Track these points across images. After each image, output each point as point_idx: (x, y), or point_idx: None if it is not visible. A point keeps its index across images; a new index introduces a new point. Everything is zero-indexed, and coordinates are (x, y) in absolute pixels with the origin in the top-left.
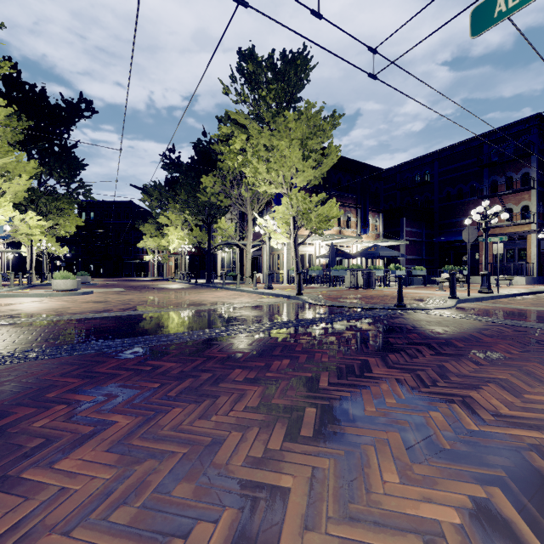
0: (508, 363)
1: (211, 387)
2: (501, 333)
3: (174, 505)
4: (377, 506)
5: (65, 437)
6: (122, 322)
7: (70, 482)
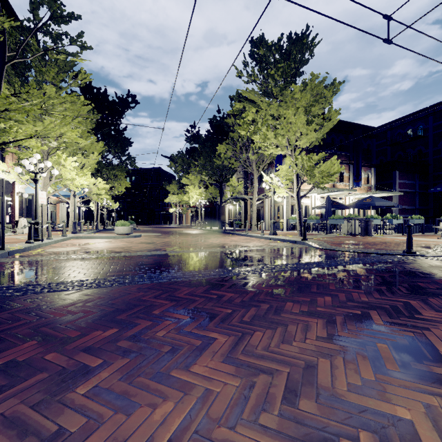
0: None
1: (274, 316)
2: None
3: (307, 418)
4: None
5: (184, 346)
6: (174, 259)
7: (209, 384)
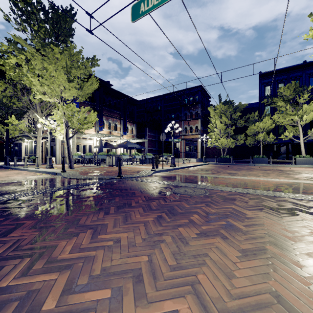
0: (126, 210)
1: None
2: (151, 189)
3: None
4: None
5: None
6: None
7: None
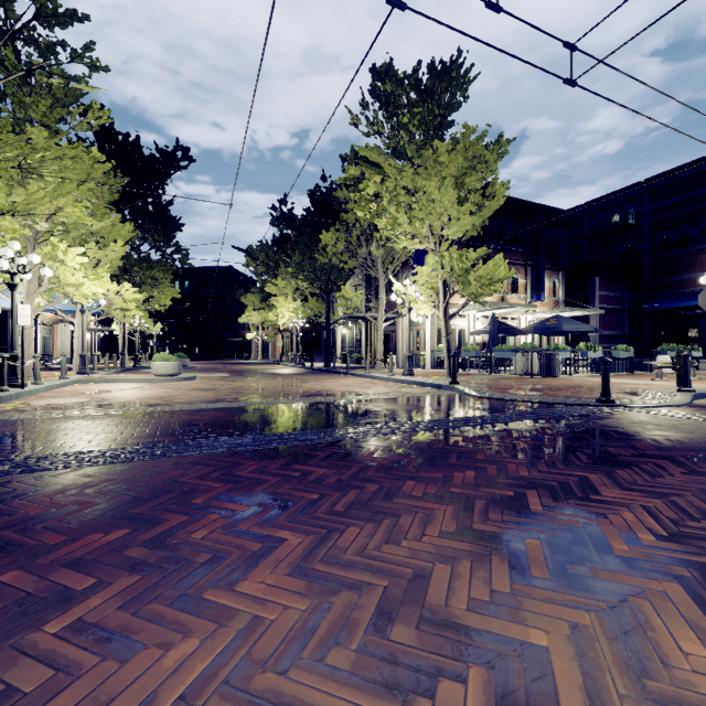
0: None
1: (384, 502)
2: None
3: (399, 653)
4: (689, 687)
5: (233, 553)
6: (243, 415)
7: (261, 610)
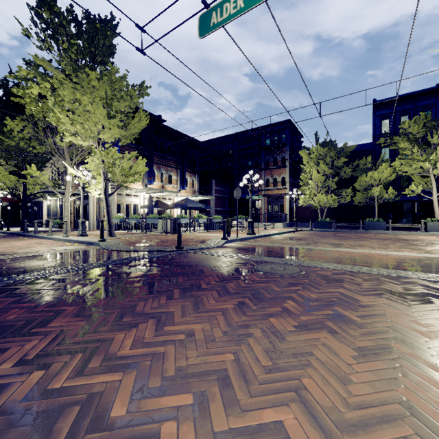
0: (196, 294)
1: None
2: (225, 266)
3: None
4: None
5: None
6: None
7: None
